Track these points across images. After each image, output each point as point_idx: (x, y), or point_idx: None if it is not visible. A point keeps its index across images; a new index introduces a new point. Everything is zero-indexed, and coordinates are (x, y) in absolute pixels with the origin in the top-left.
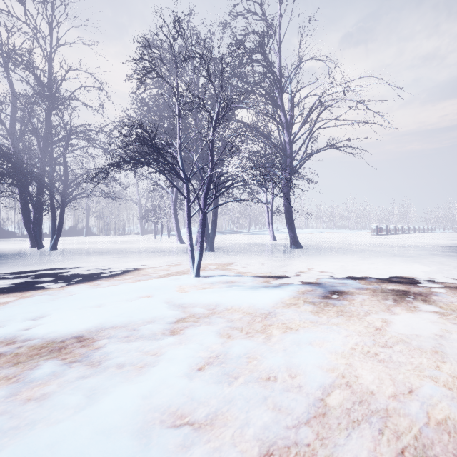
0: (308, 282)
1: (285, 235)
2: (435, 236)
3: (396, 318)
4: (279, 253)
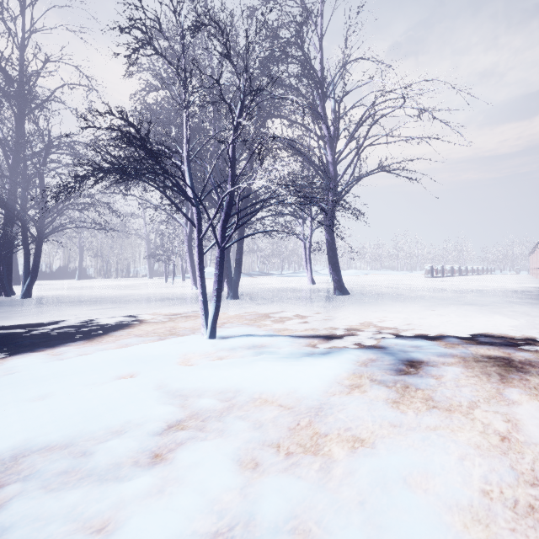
0: (367, 345)
1: (324, 277)
2: (497, 279)
3: (519, 411)
4: (321, 301)
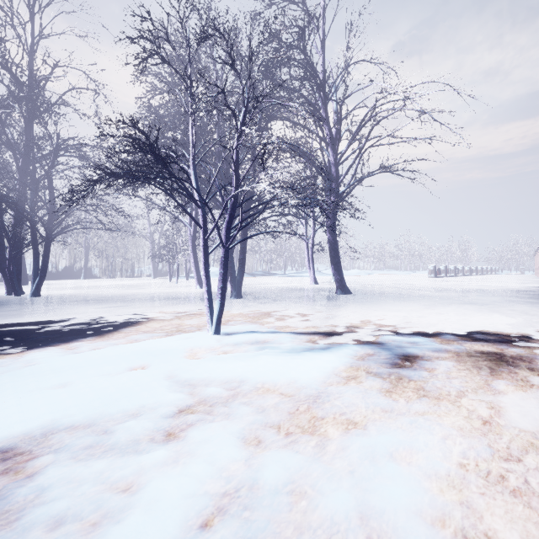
0: (366, 341)
1: (327, 277)
2: (501, 279)
3: (504, 399)
4: (323, 300)
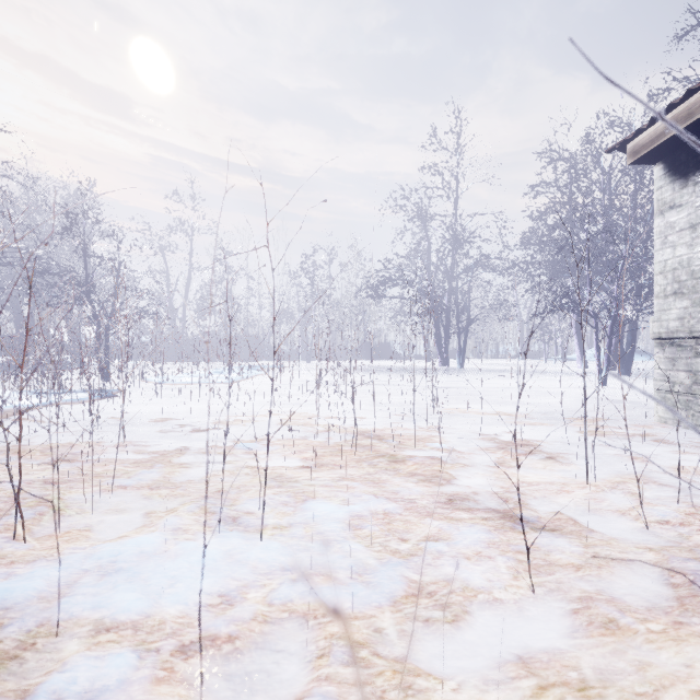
0: None
1: None
2: None
3: None
4: None
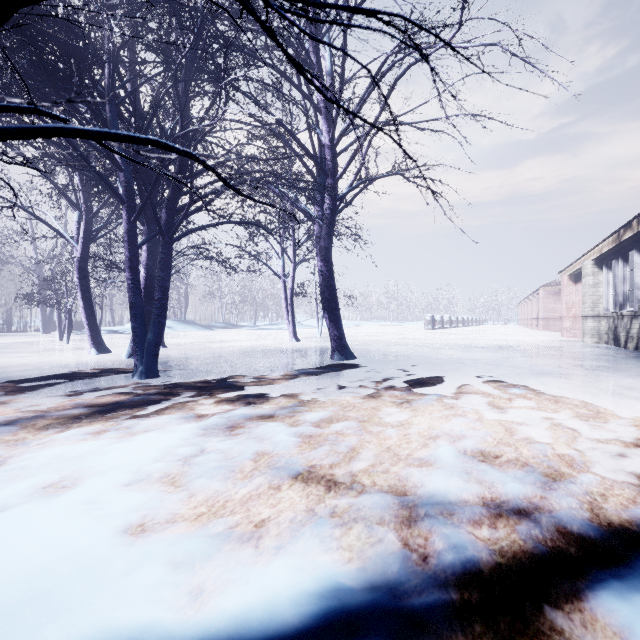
0: None
1: (310, 330)
2: (497, 330)
3: None
4: (315, 376)
